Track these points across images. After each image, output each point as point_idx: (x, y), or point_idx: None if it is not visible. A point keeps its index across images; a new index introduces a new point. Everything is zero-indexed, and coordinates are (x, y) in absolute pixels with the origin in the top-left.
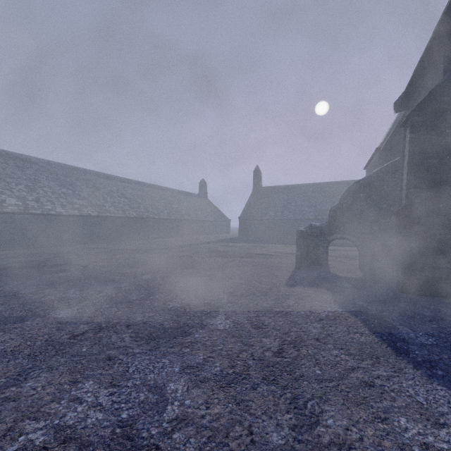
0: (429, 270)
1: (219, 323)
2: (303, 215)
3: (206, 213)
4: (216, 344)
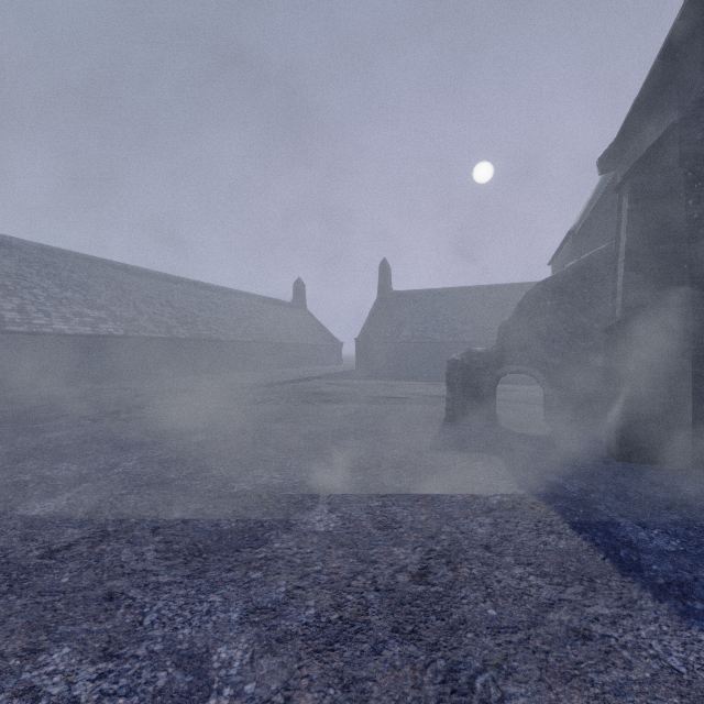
0: (659, 422)
1: (318, 519)
2: (455, 337)
3: (303, 332)
4: (311, 561)
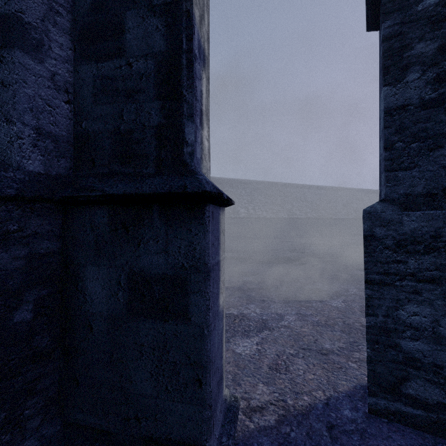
0: None
1: None
2: None
3: None
4: None
